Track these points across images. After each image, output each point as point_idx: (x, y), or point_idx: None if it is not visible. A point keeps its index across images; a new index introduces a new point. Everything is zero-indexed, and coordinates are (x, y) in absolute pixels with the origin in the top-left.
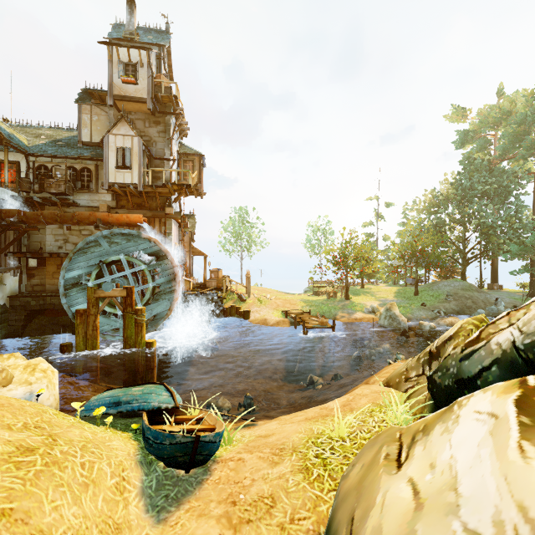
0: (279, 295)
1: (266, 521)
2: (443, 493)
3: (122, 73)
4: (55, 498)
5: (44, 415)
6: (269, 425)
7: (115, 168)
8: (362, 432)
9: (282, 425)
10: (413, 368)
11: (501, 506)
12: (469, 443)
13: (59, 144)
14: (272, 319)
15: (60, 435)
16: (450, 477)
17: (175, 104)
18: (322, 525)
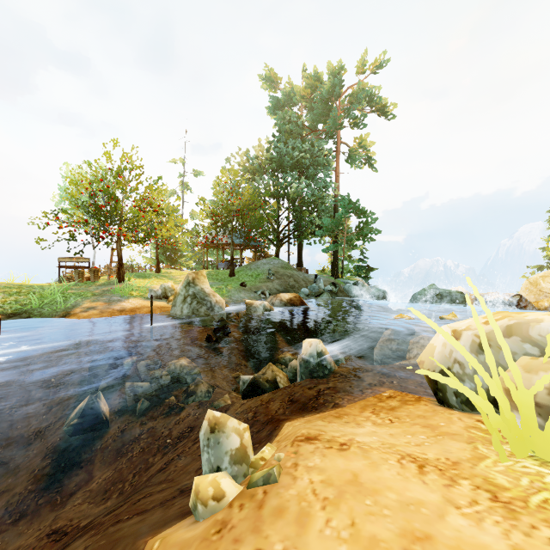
0: None
1: None
2: None
3: None
4: None
5: None
6: None
7: None
8: None
9: None
10: None
11: None
12: None
13: None
14: None
15: None
16: None
17: None
18: None
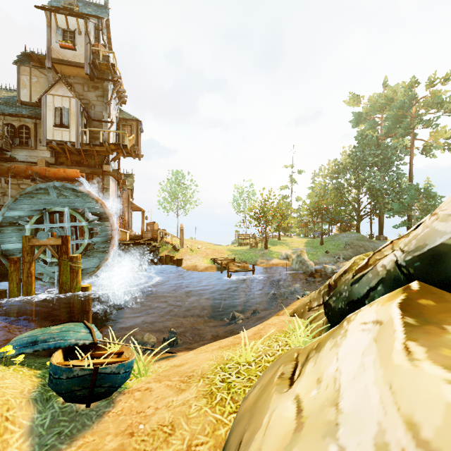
0: (209, 246)
1: (162, 450)
2: (324, 410)
3: (60, 38)
4: None
5: None
6: (186, 356)
7: (53, 126)
8: (267, 356)
9: (197, 354)
10: (315, 299)
11: (386, 424)
12: (354, 353)
13: None
14: (201, 266)
15: None
16: (334, 391)
17: (113, 72)
18: (219, 449)
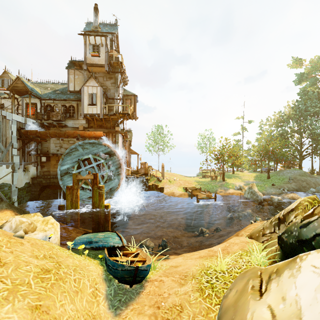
0: (181, 178)
1: None
2: (292, 319)
3: (91, 50)
4: (61, 299)
5: (53, 250)
6: (177, 259)
7: (87, 105)
8: (235, 268)
9: (185, 260)
10: (267, 227)
11: None
12: (308, 287)
13: (57, 92)
14: (177, 193)
15: (62, 262)
16: (296, 309)
17: (121, 67)
18: None
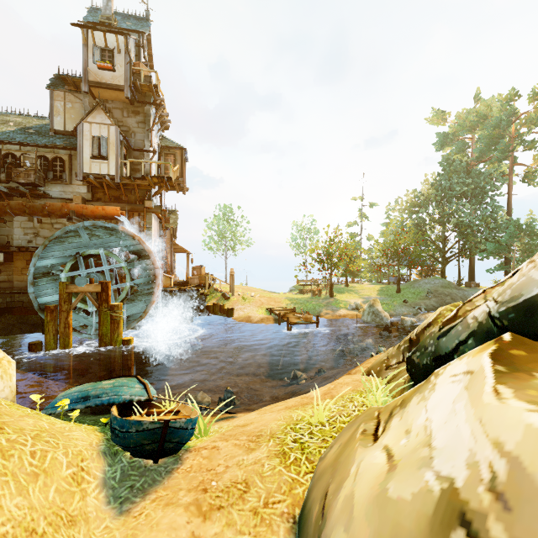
0: (264, 293)
1: (238, 506)
2: (417, 451)
3: (98, 58)
4: None
5: None
6: (248, 416)
7: (90, 158)
8: (341, 416)
9: (262, 414)
10: (394, 356)
11: (476, 449)
12: (444, 403)
13: (29, 131)
14: (256, 316)
15: (9, 423)
16: (425, 436)
17: (156, 94)
18: (297, 507)
